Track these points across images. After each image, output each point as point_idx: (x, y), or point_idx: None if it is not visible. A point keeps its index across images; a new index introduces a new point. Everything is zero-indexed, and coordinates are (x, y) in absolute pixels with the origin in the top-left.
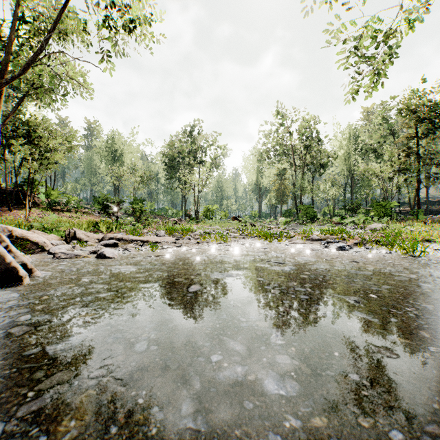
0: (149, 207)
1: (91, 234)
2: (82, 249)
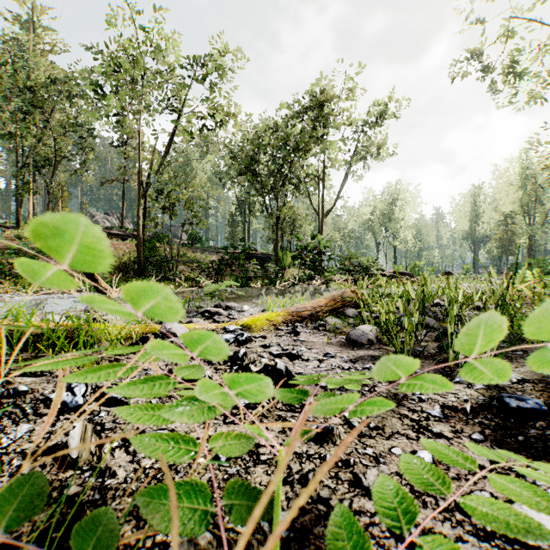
0: None
1: None
2: None
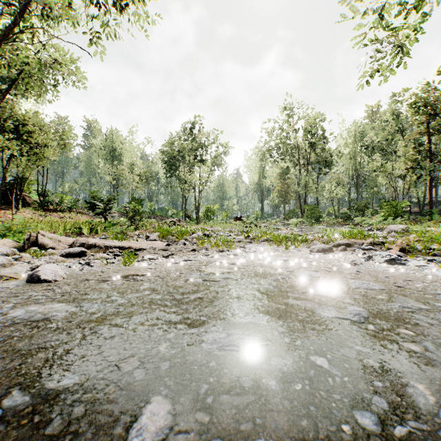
0: (149, 207)
1: (63, 237)
2: (32, 261)
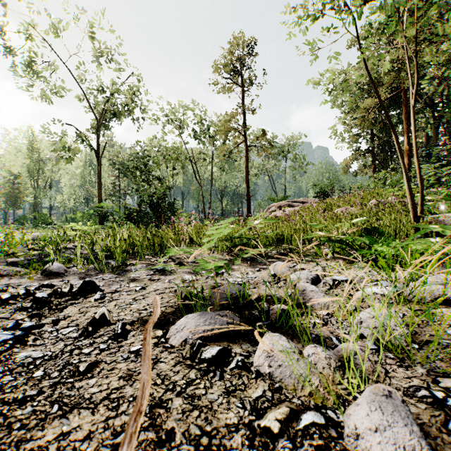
0: None
1: None
2: None
